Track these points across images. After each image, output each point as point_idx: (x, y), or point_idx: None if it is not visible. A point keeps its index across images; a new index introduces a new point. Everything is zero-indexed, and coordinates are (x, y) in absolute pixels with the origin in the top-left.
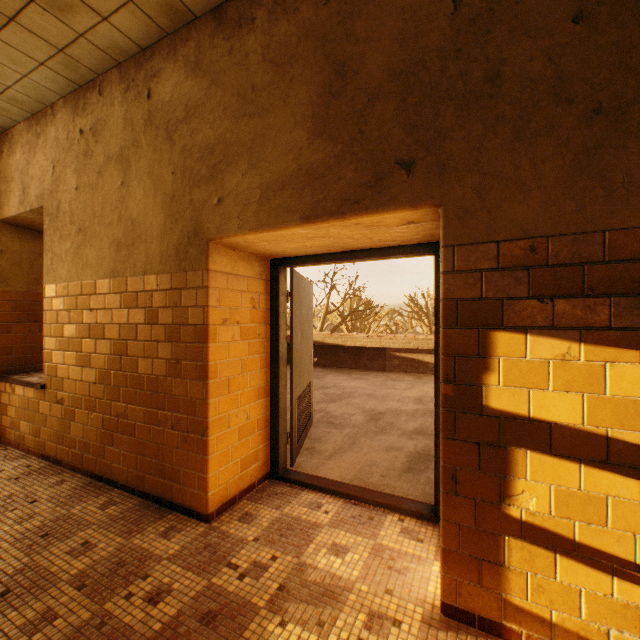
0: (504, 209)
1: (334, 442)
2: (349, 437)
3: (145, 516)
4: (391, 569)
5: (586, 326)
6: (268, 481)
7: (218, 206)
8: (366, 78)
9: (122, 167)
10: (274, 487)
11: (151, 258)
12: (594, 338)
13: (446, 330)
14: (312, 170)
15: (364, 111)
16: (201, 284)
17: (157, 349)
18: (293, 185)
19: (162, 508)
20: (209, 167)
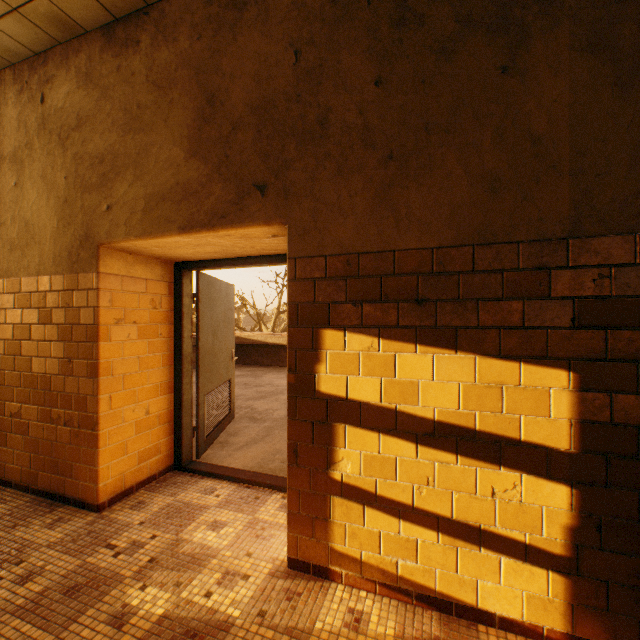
0: (330, 230)
1: (249, 435)
2: (265, 430)
3: (35, 511)
4: (258, 537)
5: (383, 325)
6: (172, 473)
7: (107, 213)
8: (231, 109)
9: (16, 168)
10: (176, 477)
11: (45, 259)
12: (388, 334)
13: (290, 328)
14: (188, 186)
15: (229, 138)
16: (92, 286)
17: (50, 348)
18: (172, 198)
19: (55, 503)
20: (99, 175)
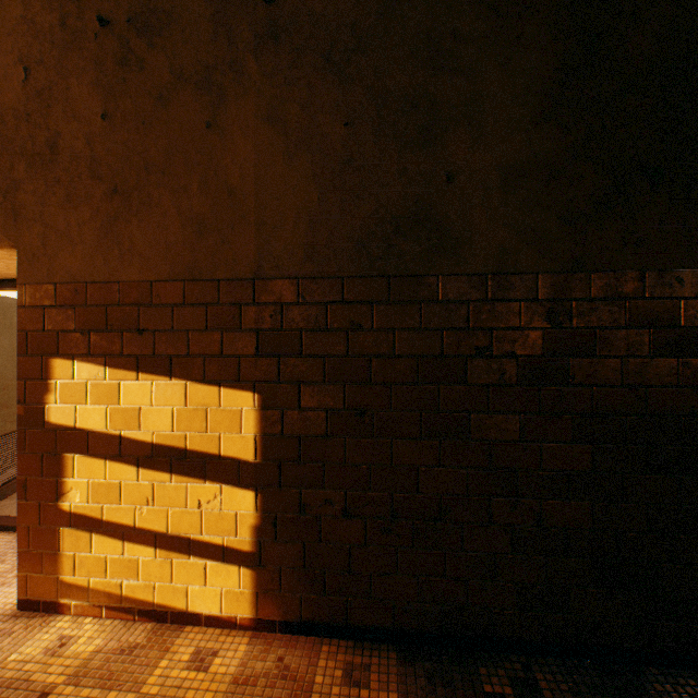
0: (61, 257)
1: None
2: None
3: None
4: (4, 585)
5: (110, 354)
6: None
7: None
8: None
9: None
10: None
11: None
12: (114, 363)
13: (20, 358)
14: None
15: None
16: None
17: None
18: None
19: None
20: None
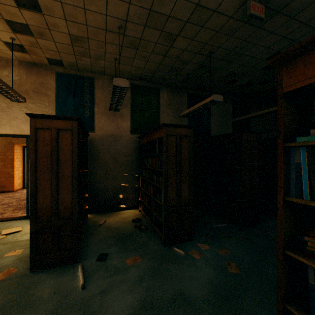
0: None
1: None
2: None
3: None
4: None
5: None
6: (23, 189)
7: (17, 139)
8: None
9: None
10: (25, 189)
11: None
12: None
13: None
14: None
15: None
16: (13, 151)
17: None
18: None
19: (0, 193)
20: None
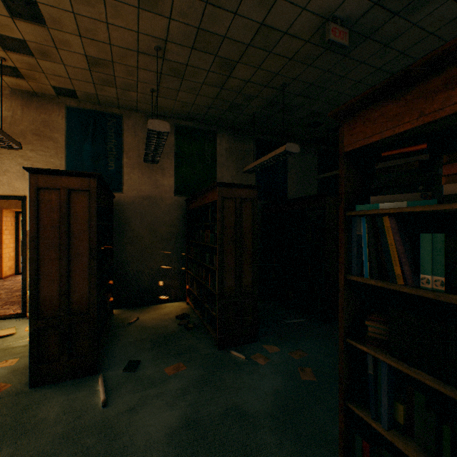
0: None
1: None
2: None
3: None
4: None
5: None
6: (16, 275)
7: (8, 201)
8: None
9: None
10: (19, 275)
11: None
12: None
13: None
14: None
15: None
16: (0, 220)
17: None
18: None
19: None
20: None
